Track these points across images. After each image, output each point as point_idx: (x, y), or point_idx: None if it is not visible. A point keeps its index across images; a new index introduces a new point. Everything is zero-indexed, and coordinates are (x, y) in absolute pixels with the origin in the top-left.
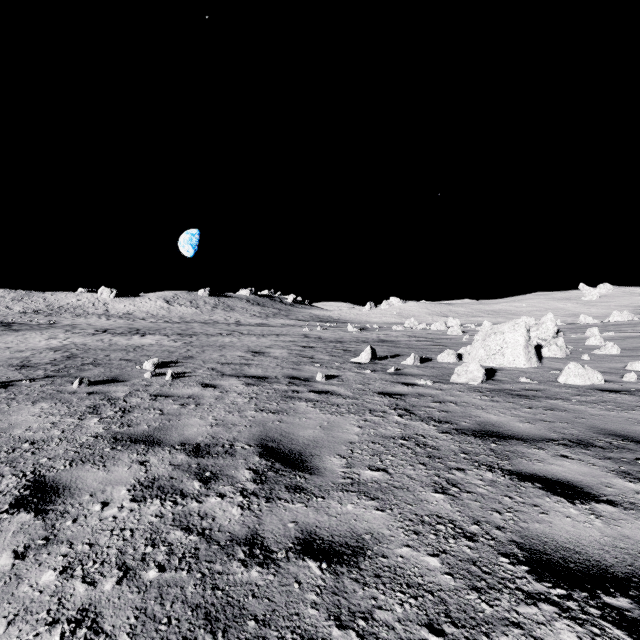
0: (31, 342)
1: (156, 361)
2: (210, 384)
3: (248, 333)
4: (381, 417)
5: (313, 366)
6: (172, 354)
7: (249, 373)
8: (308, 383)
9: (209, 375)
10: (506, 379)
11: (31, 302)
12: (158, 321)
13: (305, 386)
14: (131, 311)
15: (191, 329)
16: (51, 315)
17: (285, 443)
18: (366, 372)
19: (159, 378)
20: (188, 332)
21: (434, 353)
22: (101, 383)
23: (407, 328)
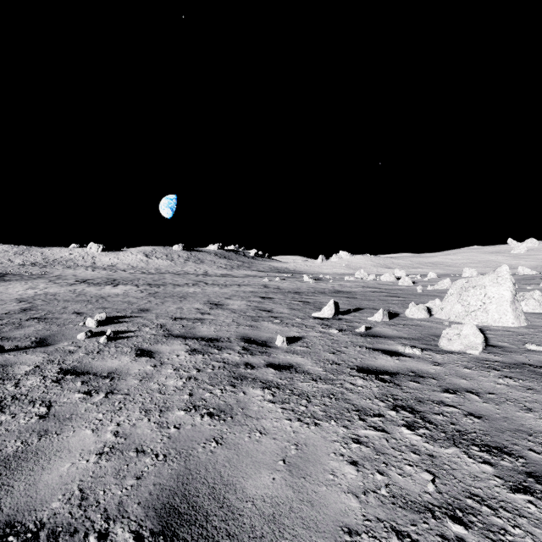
0: (9, 292)
1: (103, 316)
2: (147, 350)
3: (212, 283)
4: (381, 431)
5: (272, 322)
6: (130, 306)
7: (199, 332)
8: (266, 350)
9: (153, 335)
10: (507, 345)
11: (30, 256)
12: (136, 272)
13: (262, 355)
14: (115, 263)
15: (162, 279)
16: (45, 267)
17: (214, 531)
18: (332, 332)
19: (93, 340)
20: (158, 282)
21: (397, 306)
22: (19, 348)
23: (358, 279)
